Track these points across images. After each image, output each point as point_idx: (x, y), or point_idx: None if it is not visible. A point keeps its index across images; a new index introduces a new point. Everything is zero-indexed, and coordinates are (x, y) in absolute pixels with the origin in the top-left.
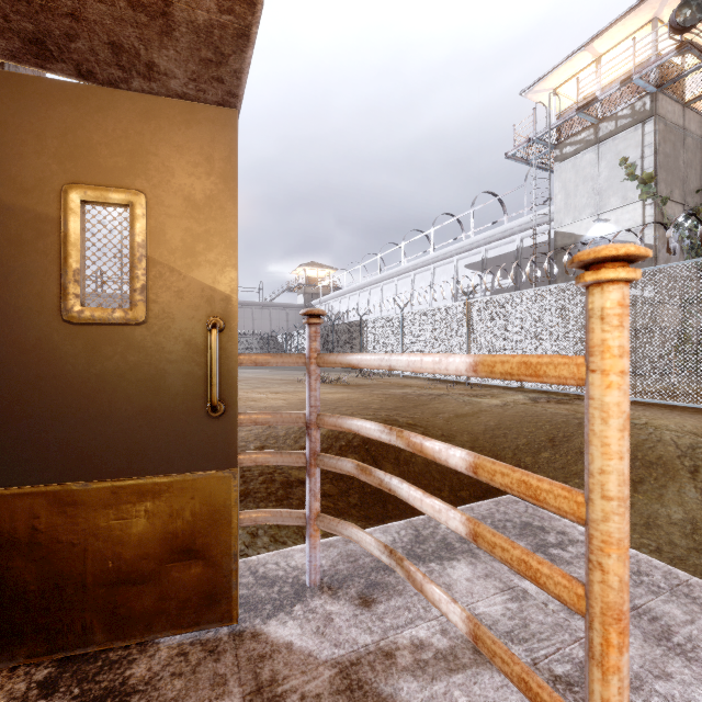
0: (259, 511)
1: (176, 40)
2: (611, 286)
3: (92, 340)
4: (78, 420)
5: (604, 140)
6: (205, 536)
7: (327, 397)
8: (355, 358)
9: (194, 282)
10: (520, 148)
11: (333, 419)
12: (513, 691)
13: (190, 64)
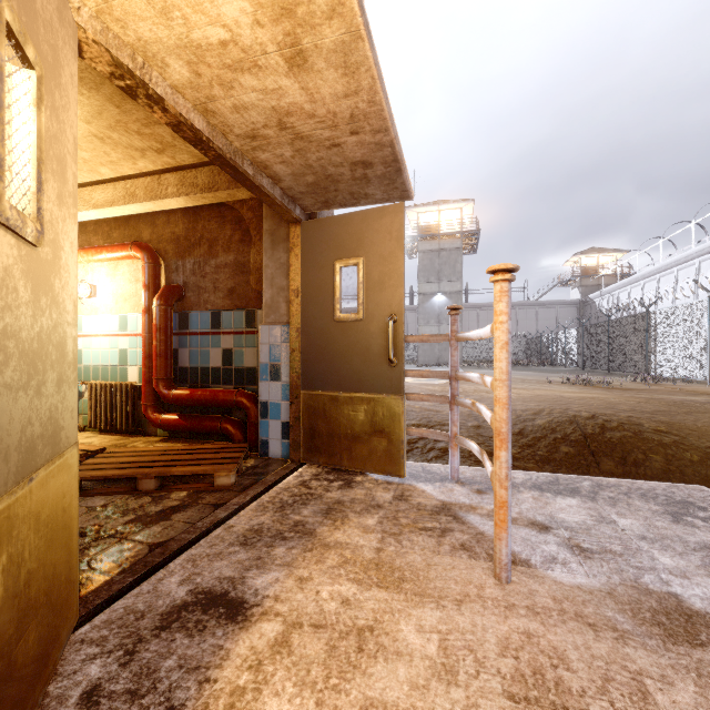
0: (424, 429)
1: (372, 183)
2: (497, 284)
3: (344, 329)
4: (339, 364)
5: None
6: (388, 428)
7: (566, 395)
8: (471, 334)
9: (384, 297)
10: None
11: (462, 374)
12: (538, 538)
13: (381, 188)
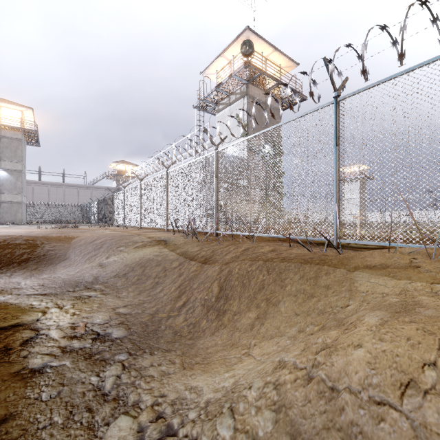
0: None
1: None
2: None
3: None
4: None
5: (232, 104)
6: None
7: (15, 231)
8: None
9: None
10: (198, 103)
11: None
12: None
13: None
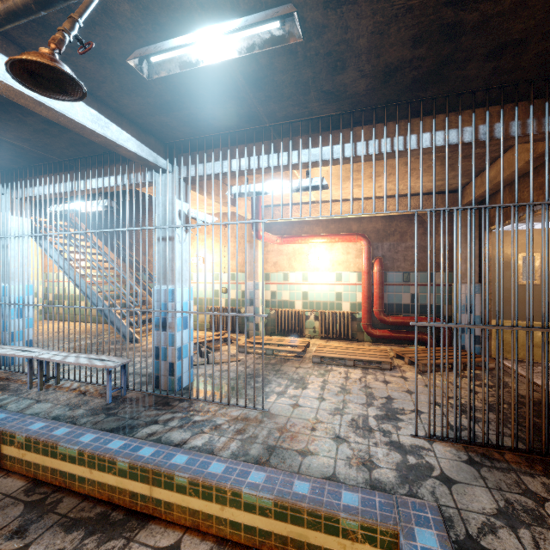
0: None
1: None
2: None
3: (525, 288)
4: (521, 307)
5: None
6: None
7: None
8: None
9: None
10: None
11: None
12: None
13: None
